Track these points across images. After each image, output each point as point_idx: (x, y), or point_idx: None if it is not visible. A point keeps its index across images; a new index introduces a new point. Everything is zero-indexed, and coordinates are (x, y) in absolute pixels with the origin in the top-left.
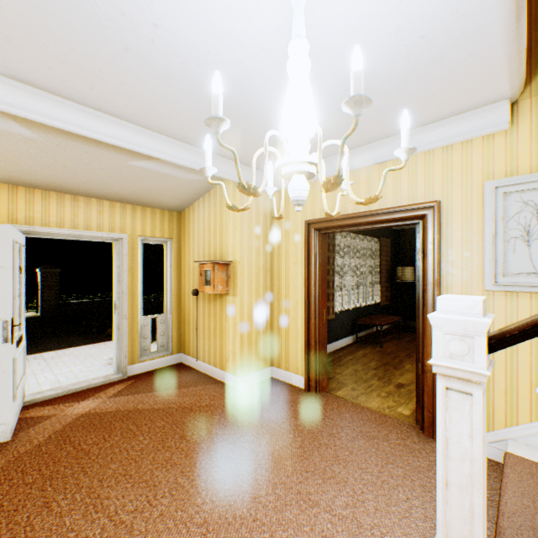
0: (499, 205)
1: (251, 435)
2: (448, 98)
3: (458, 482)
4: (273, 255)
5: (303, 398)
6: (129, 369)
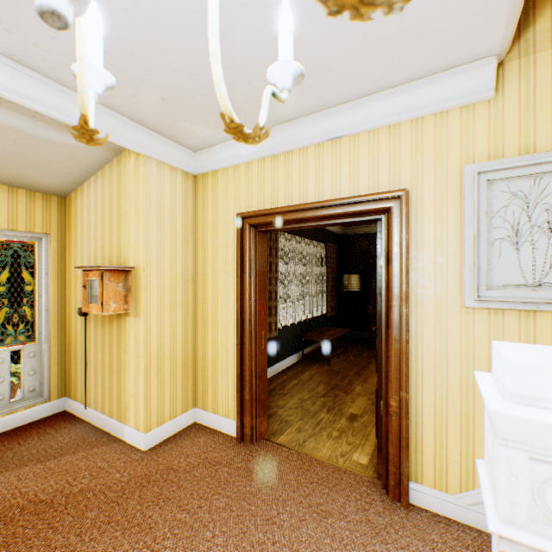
0: (482, 196)
1: (143, 548)
2: (428, 39)
3: None
4: (197, 260)
5: (233, 455)
6: None
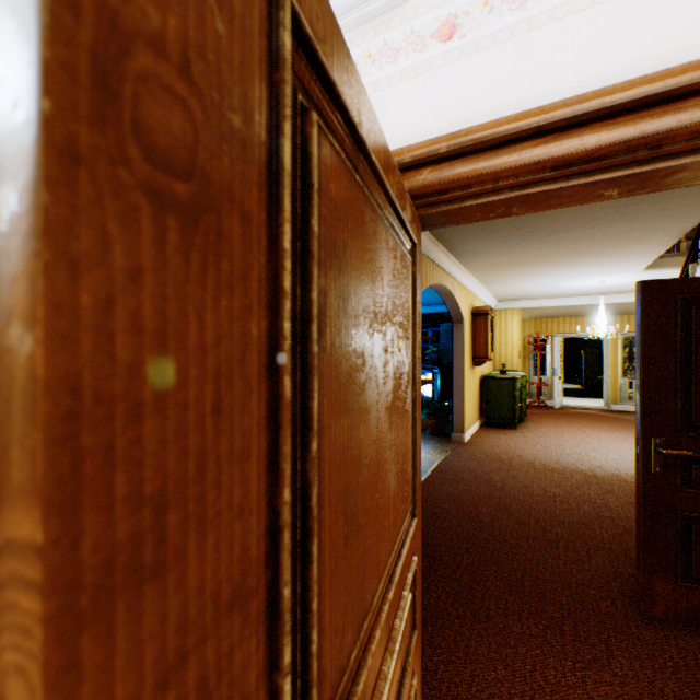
0: None
1: None
2: None
3: None
4: None
5: None
6: (610, 406)
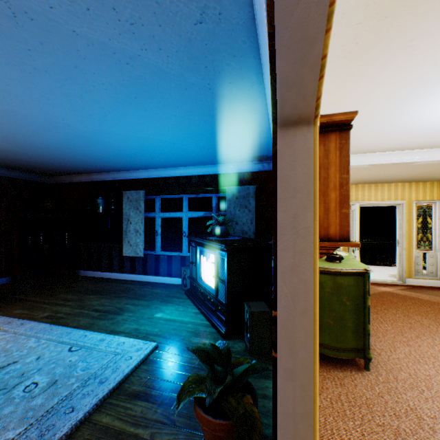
0: None
1: None
2: None
3: None
4: None
5: None
6: (405, 280)
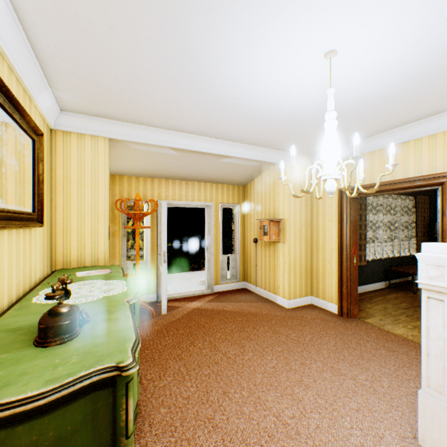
0: None
1: (298, 334)
2: None
3: (435, 353)
4: (312, 215)
5: (336, 319)
6: (214, 287)
